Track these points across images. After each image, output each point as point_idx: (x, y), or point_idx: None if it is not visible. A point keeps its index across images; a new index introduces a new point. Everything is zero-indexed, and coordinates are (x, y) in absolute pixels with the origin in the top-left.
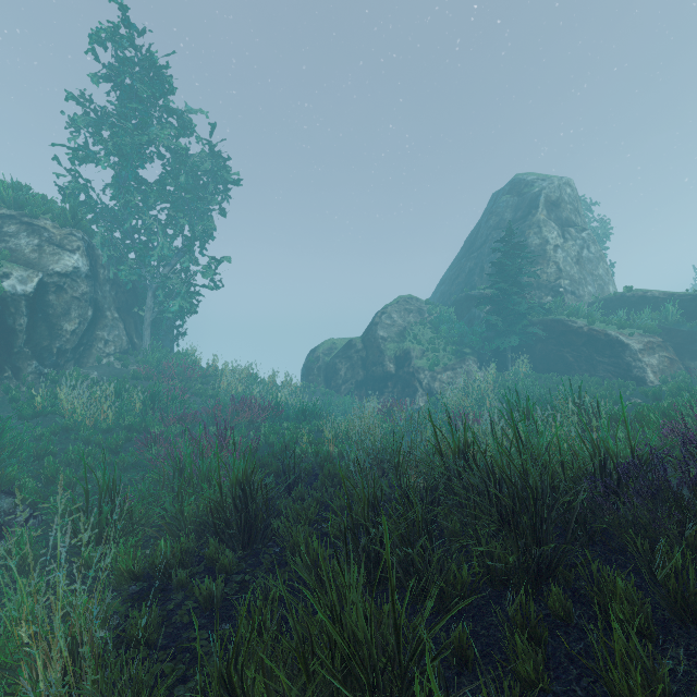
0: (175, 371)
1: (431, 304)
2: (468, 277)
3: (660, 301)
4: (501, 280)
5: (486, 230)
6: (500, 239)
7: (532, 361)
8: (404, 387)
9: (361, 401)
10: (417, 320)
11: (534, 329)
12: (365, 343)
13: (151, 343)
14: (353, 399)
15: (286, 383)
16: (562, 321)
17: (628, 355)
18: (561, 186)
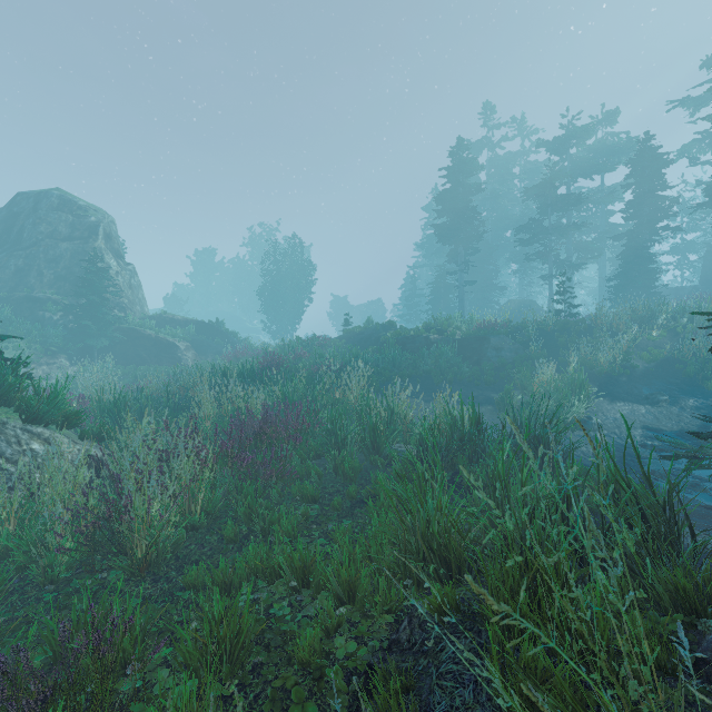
0: None
1: None
2: (20, 276)
3: (182, 322)
4: (93, 294)
5: (36, 233)
6: (87, 259)
7: (113, 357)
8: None
9: None
10: None
11: (117, 334)
12: None
13: None
14: None
15: None
16: (137, 330)
17: (180, 352)
18: (111, 223)
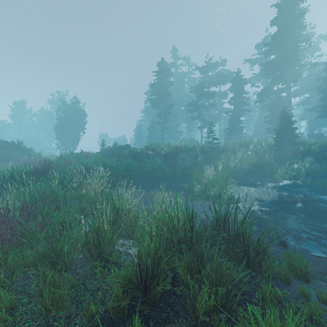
0: None
1: None
2: None
3: None
4: None
5: None
6: None
7: None
8: None
9: None
10: None
11: None
12: None
13: None
14: None
15: None
16: None
17: None
18: None
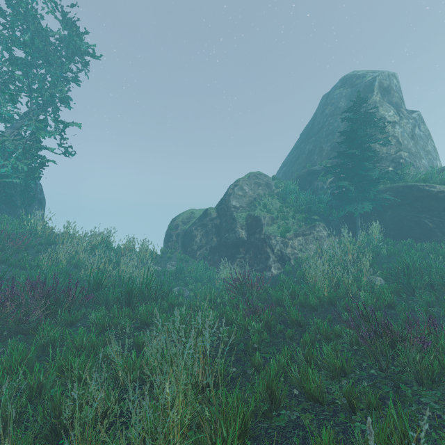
0: None
1: (277, 179)
2: (308, 157)
3: None
4: (352, 147)
5: (322, 118)
6: (348, 108)
7: (381, 227)
8: (256, 253)
9: (214, 266)
10: (266, 192)
11: (385, 195)
12: (219, 212)
13: (4, 210)
14: (206, 265)
15: (142, 250)
16: (417, 187)
17: None
18: (390, 76)
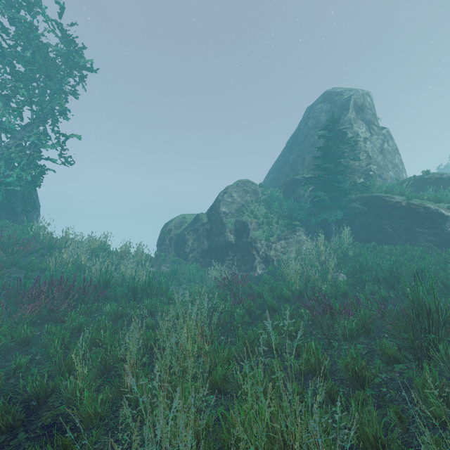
0: (5, 244)
1: (264, 187)
2: (292, 166)
3: None
4: (327, 161)
5: (305, 130)
6: (325, 127)
7: (352, 232)
8: (243, 255)
9: (205, 267)
10: (253, 199)
11: (355, 204)
12: (210, 217)
13: (3, 216)
14: (198, 266)
15: (138, 253)
16: (380, 197)
17: (449, 226)
18: (364, 95)
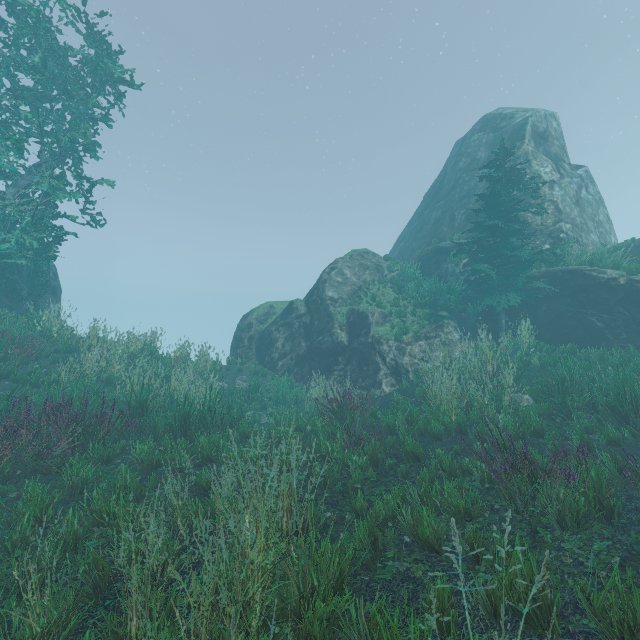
0: None
1: (391, 260)
2: (435, 228)
3: None
4: (494, 216)
5: (454, 174)
6: (489, 163)
7: (533, 327)
8: (361, 363)
9: (302, 382)
10: (375, 278)
11: (539, 283)
12: (309, 306)
13: (3, 303)
14: (291, 380)
15: (200, 359)
16: (581, 272)
17: None
18: (547, 117)
